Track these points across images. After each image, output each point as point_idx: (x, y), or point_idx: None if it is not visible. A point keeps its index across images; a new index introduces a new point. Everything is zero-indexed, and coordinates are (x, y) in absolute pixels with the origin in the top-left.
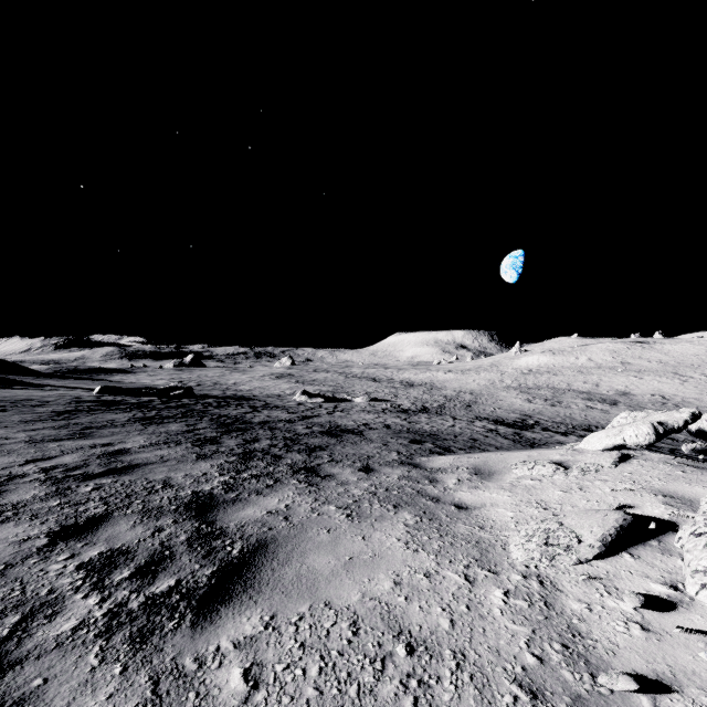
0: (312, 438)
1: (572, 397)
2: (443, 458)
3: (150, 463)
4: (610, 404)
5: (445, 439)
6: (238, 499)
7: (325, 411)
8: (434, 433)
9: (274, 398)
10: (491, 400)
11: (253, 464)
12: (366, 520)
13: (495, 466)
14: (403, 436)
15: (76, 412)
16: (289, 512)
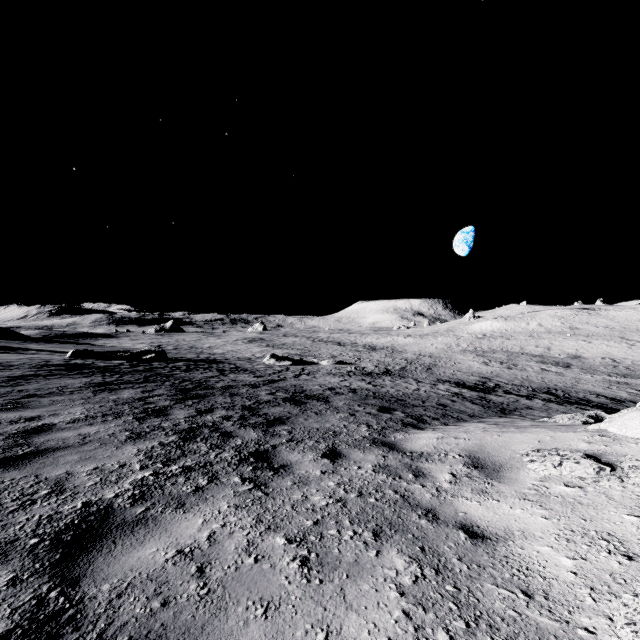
0: (273, 406)
1: (526, 360)
2: (423, 437)
3: (63, 447)
4: (563, 367)
5: (414, 405)
6: (143, 520)
7: (291, 374)
8: (401, 398)
9: (244, 361)
10: (449, 363)
11: (192, 448)
12: (331, 578)
13: (498, 455)
14: (371, 403)
15: (32, 377)
16: (211, 551)
